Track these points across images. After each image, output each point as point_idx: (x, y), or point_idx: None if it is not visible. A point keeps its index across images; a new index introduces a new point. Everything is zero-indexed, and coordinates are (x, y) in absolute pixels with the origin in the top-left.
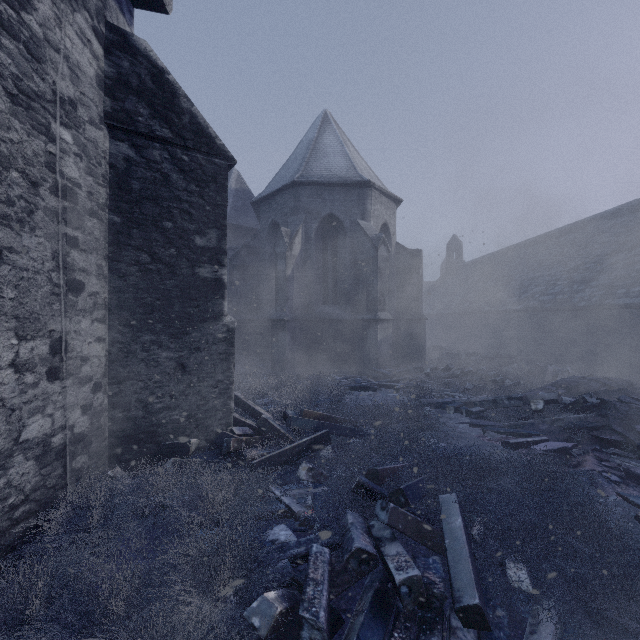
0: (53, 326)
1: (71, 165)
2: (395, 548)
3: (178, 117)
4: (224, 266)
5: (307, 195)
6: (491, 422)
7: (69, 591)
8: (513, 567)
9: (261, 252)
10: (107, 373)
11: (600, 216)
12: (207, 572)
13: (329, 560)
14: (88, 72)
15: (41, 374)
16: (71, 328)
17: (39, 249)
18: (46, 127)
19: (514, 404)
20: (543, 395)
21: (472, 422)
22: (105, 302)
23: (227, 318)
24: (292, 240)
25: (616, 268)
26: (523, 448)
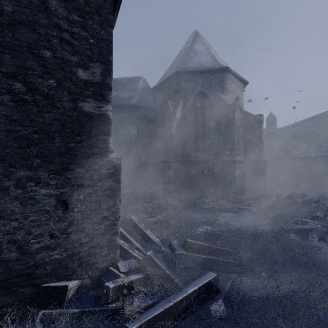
0: None
1: None
2: None
3: None
4: (109, 102)
5: (185, 80)
6: None
7: None
8: None
9: (156, 120)
10: None
11: None
12: None
13: None
14: None
15: None
16: None
17: None
18: None
19: None
20: None
21: None
22: None
23: (113, 154)
24: (175, 109)
25: None
26: None
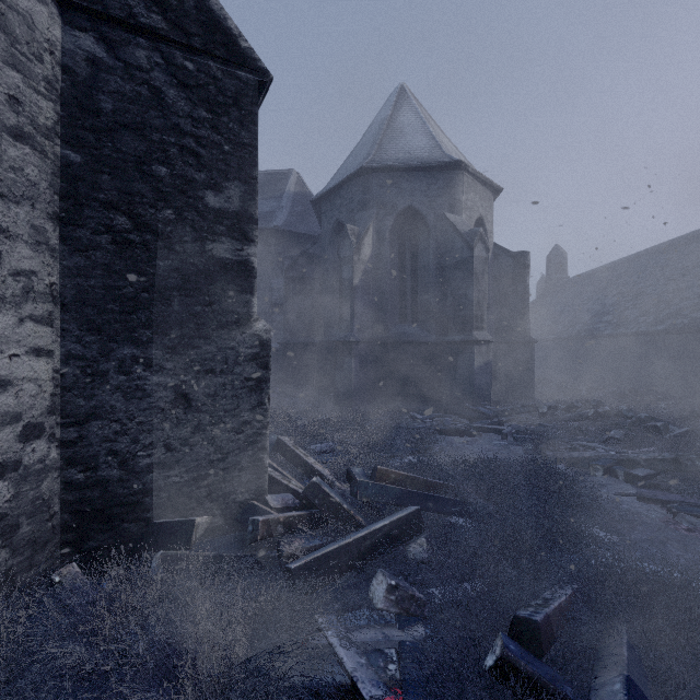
0: None
1: None
2: None
3: None
4: (253, 242)
5: (379, 184)
6: (676, 495)
7: None
8: None
9: (323, 261)
10: (57, 408)
11: None
12: None
13: None
14: None
15: None
16: None
17: None
18: None
19: None
20: None
21: (642, 494)
22: (52, 291)
23: (258, 324)
24: (360, 240)
25: None
26: None
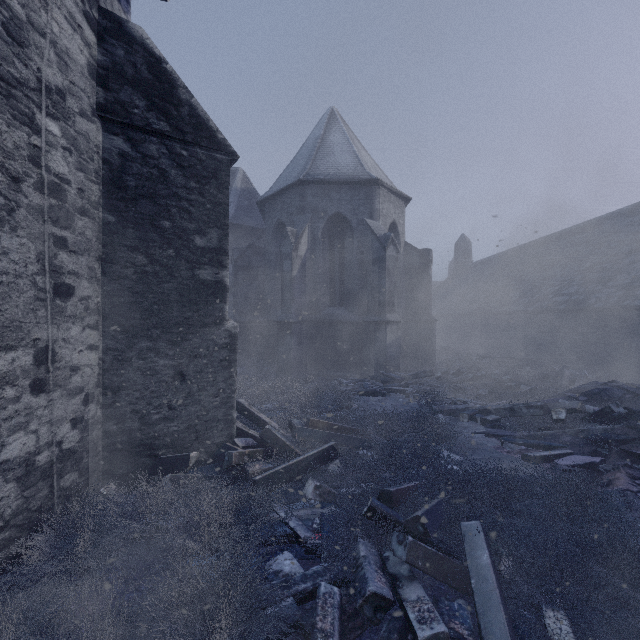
0: (38, 334)
1: (59, 159)
2: (415, 591)
3: (176, 109)
4: (226, 268)
5: (313, 194)
6: (508, 432)
7: (45, 638)
8: (552, 616)
9: (266, 252)
10: (100, 383)
11: (616, 214)
12: (201, 616)
13: (339, 603)
14: (79, 60)
15: (24, 387)
16: (59, 336)
17: (21, 251)
18: (29, 117)
19: (533, 413)
20: (564, 403)
21: (488, 432)
22: (98, 307)
23: (229, 323)
24: (298, 240)
25: (635, 268)
26: (546, 462)
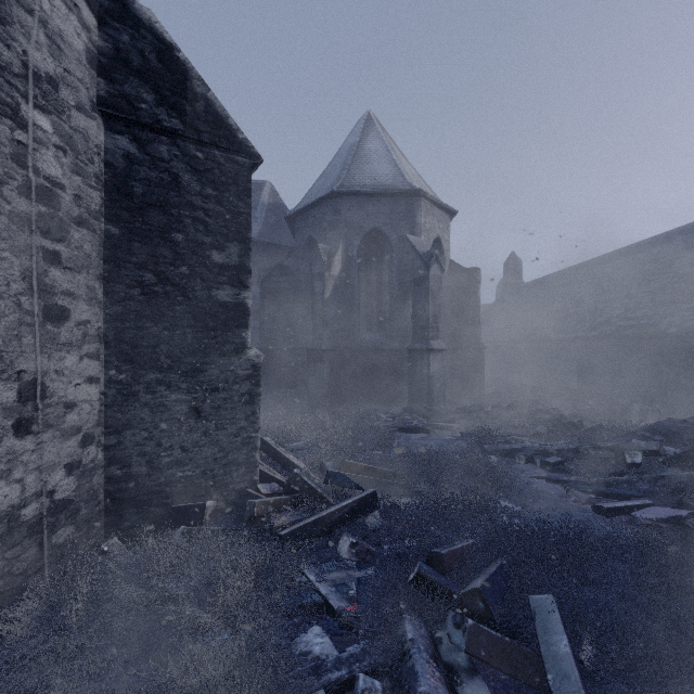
0: (23, 365)
1: (50, 160)
2: (478, 691)
3: (190, 104)
4: (248, 288)
5: (348, 207)
6: (574, 477)
7: None
8: None
9: (296, 273)
10: (102, 421)
11: (689, 228)
12: None
13: None
14: (75, 45)
15: (5, 428)
16: (50, 367)
17: (2, 266)
18: (13, 108)
19: (603, 455)
20: (639, 444)
21: (550, 476)
22: (99, 333)
23: (251, 351)
24: (331, 258)
25: None
26: (621, 515)
